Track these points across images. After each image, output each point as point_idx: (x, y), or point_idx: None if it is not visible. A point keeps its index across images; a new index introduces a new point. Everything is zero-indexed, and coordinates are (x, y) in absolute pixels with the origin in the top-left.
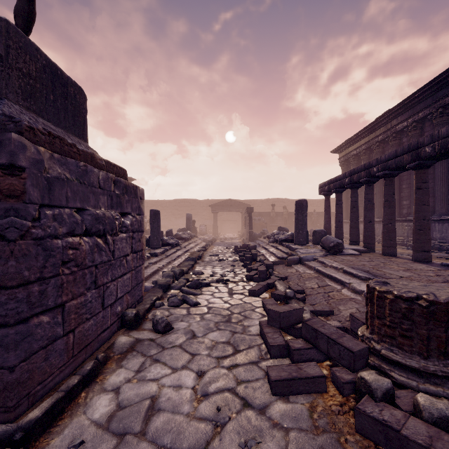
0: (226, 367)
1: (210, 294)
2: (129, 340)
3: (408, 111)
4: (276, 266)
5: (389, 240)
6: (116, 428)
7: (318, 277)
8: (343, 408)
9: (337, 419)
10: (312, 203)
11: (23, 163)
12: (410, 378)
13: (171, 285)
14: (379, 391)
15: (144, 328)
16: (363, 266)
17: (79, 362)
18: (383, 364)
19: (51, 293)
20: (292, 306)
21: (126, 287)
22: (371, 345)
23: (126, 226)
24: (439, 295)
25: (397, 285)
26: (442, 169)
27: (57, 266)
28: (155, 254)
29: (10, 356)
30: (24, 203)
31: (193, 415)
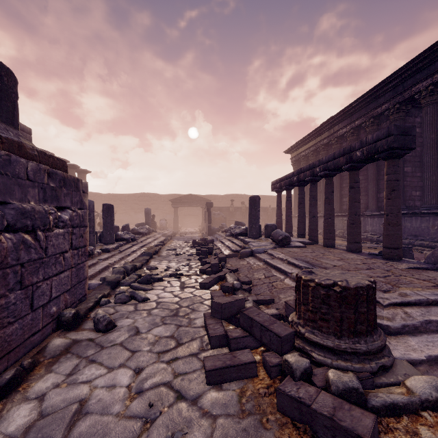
0: (165, 361)
1: (162, 289)
2: (64, 342)
3: (347, 119)
4: (230, 259)
5: (328, 233)
6: None
7: (266, 268)
8: (269, 390)
9: (263, 401)
10: (268, 199)
11: None
12: (326, 356)
13: (121, 281)
14: (298, 371)
15: (85, 328)
16: (305, 257)
17: None
18: (306, 346)
19: None
20: (234, 297)
21: (64, 285)
22: (298, 329)
23: (64, 221)
24: (351, 281)
25: (320, 274)
26: (373, 171)
27: None
28: (107, 250)
29: None
30: None
31: (124, 414)
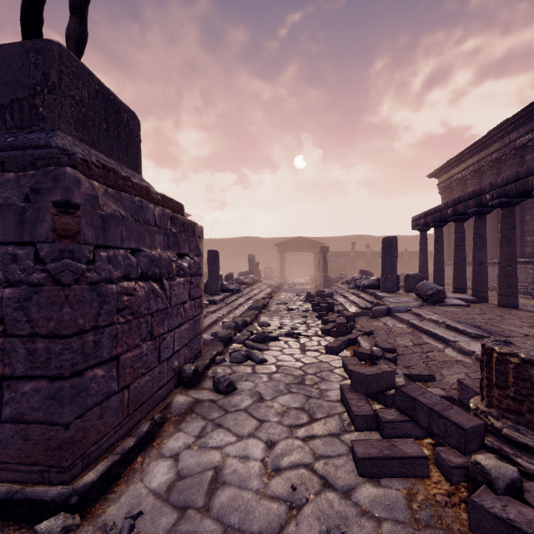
0: (300, 438)
1: (279, 350)
2: (187, 400)
3: (533, 119)
4: (358, 318)
5: (507, 287)
6: (176, 500)
7: (412, 333)
8: (451, 499)
9: (444, 512)
10: (403, 240)
11: (78, 200)
12: None
13: (233, 338)
14: (501, 482)
15: (204, 387)
16: (472, 321)
17: (134, 422)
18: (505, 447)
19: (106, 344)
20: (381, 368)
21: (184, 339)
22: (488, 421)
23: (184, 269)
24: None
25: (524, 346)
26: None
27: (112, 313)
28: (214, 301)
29: (65, 412)
30: (78, 243)
31: (264, 493)
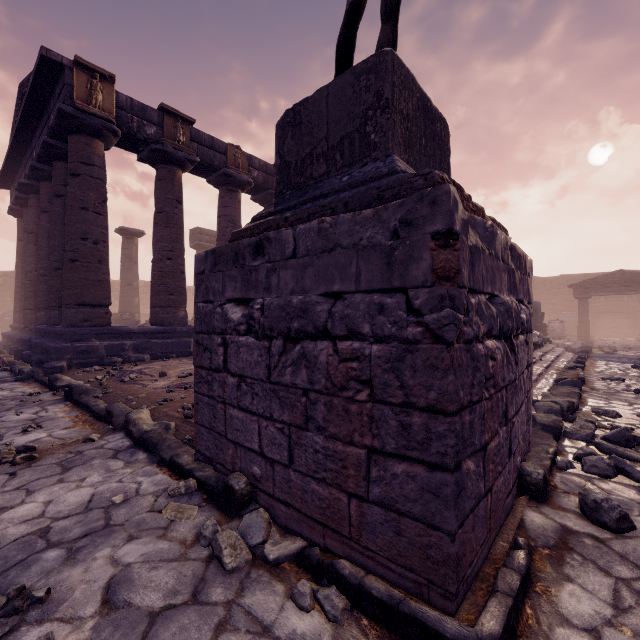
0: None
1: None
2: (548, 523)
3: None
4: None
5: None
6: None
7: None
8: None
9: None
10: None
11: (456, 228)
12: None
13: (565, 428)
14: None
15: (562, 507)
16: None
17: (491, 540)
18: None
19: (476, 427)
20: None
21: (523, 425)
22: None
23: (522, 322)
24: None
25: None
26: None
27: (481, 385)
28: None
29: (449, 516)
30: (457, 287)
31: None
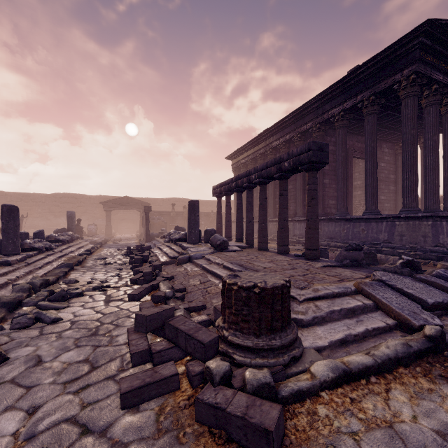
0: (73, 392)
1: (80, 305)
2: None
3: (280, 132)
4: (167, 266)
5: (262, 237)
6: None
7: (202, 274)
8: (190, 401)
9: (183, 414)
10: (211, 204)
11: None
12: (246, 356)
13: (23, 301)
14: (217, 376)
15: None
16: (240, 261)
17: None
18: (229, 349)
19: None
20: (163, 307)
21: None
22: (222, 333)
23: None
24: (269, 282)
25: (244, 277)
26: (300, 181)
27: None
28: (7, 262)
29: None
30: None
31: None
